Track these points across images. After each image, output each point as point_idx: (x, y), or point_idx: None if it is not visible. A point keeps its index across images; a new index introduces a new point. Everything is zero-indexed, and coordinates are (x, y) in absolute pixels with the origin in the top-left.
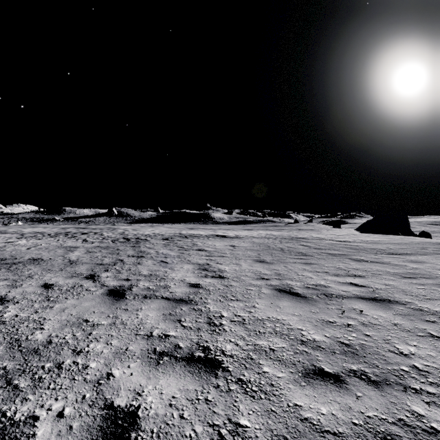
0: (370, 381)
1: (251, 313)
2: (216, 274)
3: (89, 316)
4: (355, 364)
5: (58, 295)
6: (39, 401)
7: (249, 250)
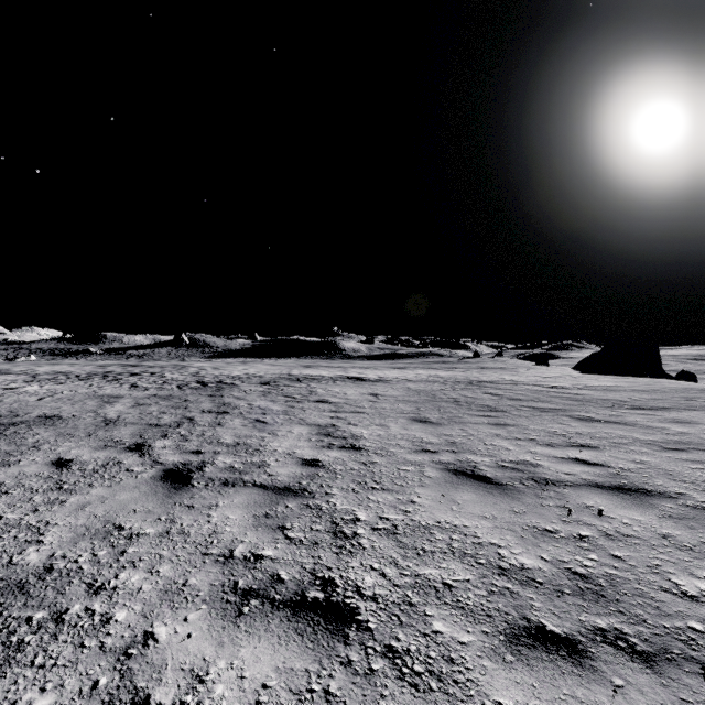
0: (636, 652)
1: (409, 514)
2: (347, 443)
3: (125, 519)
4: (602, 615)
5: (78, 479)
6: (10, 692)
7: (402, 402)
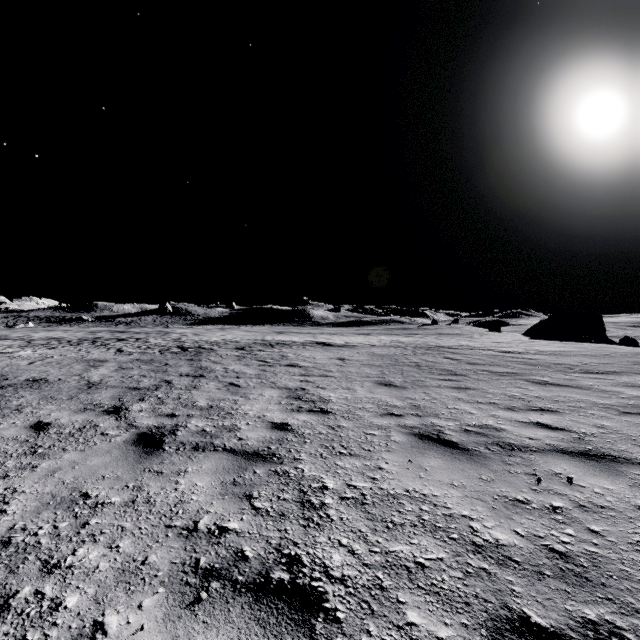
0: None
1: (377, 482)
2: (315, 406)
3: (92, 486)
4: (589, 604)
5: (53, 443)
6: None
7: (367, 366)
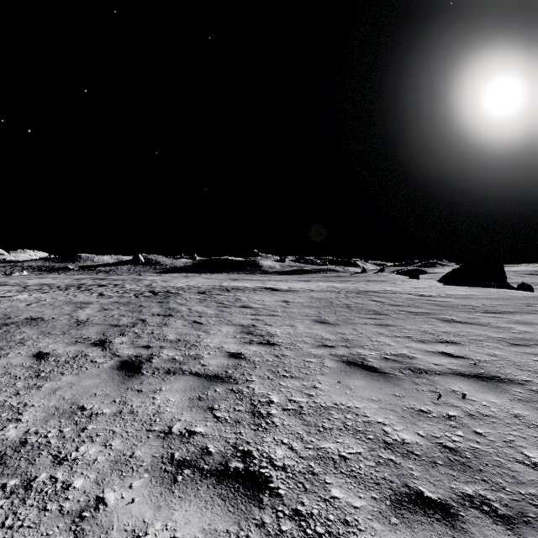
0: (498, 516)
1: (312, 398)
2: (264, 340)
3: (87, 401)
4: (469, 483)
5: (53, 368)
6: None
7: (307, 307)
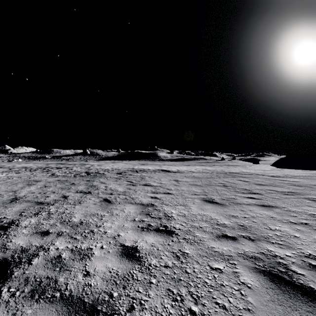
0: None
1: None
2: (161, 224)
3: None
4: None
5: None
6: None
7: (193, 186)
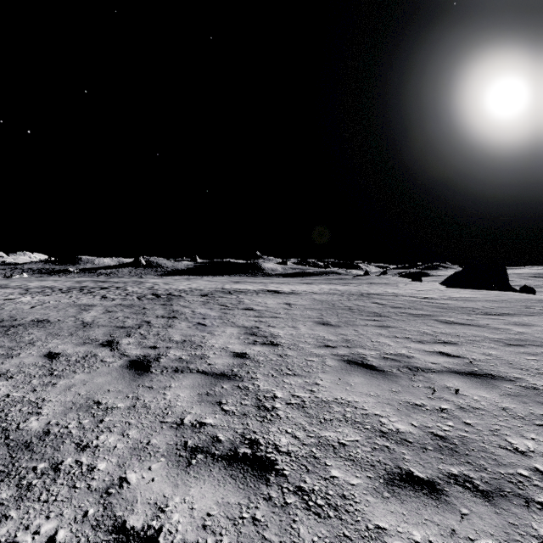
0: (478, 491)
1: (314, 393)
2: (267, 340)
3: (101, 396)
4: (455, 465)
5: (65, 367)
6: (24, 519)
7: (309, 309)
